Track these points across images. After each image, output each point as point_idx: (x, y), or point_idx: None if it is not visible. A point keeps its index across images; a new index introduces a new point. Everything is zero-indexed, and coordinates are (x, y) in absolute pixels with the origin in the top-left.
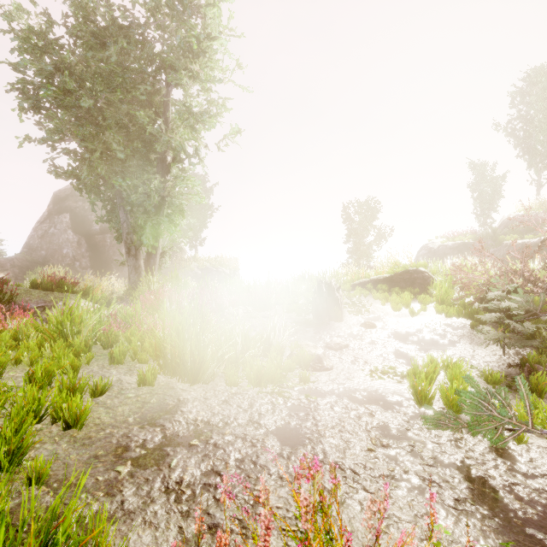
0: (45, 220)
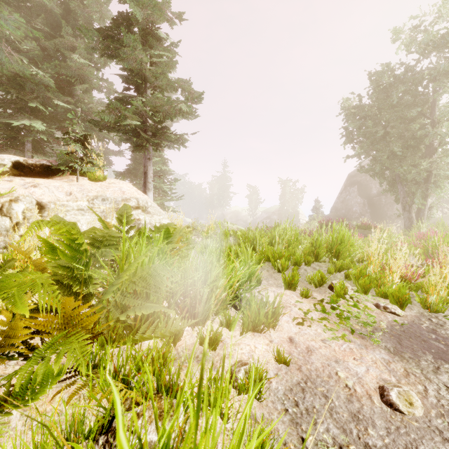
0: (343, 192)
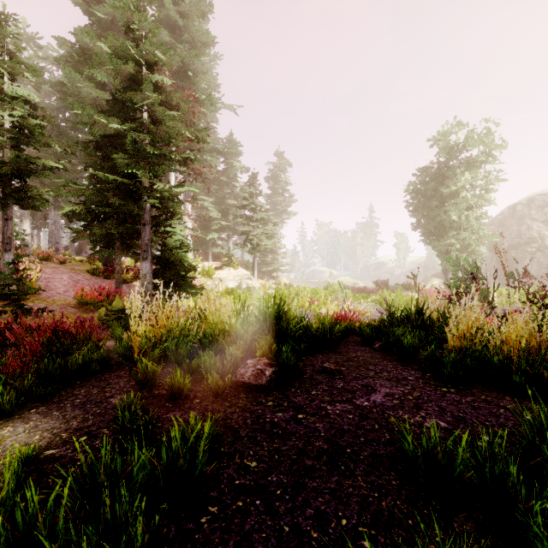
0: None
